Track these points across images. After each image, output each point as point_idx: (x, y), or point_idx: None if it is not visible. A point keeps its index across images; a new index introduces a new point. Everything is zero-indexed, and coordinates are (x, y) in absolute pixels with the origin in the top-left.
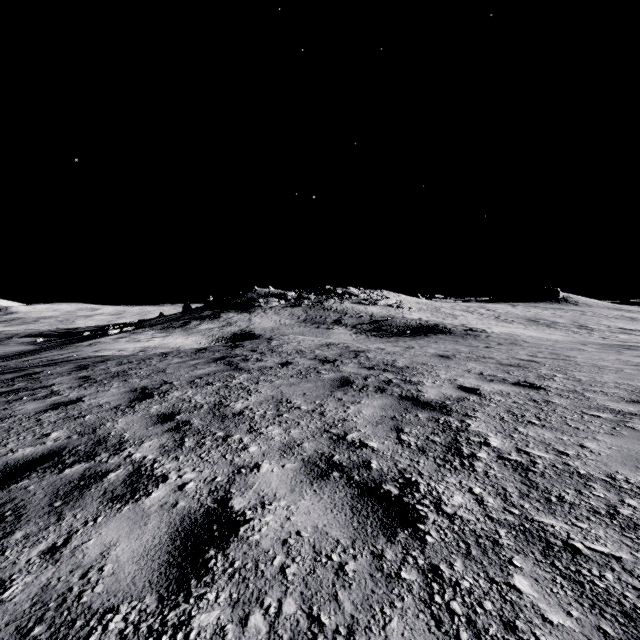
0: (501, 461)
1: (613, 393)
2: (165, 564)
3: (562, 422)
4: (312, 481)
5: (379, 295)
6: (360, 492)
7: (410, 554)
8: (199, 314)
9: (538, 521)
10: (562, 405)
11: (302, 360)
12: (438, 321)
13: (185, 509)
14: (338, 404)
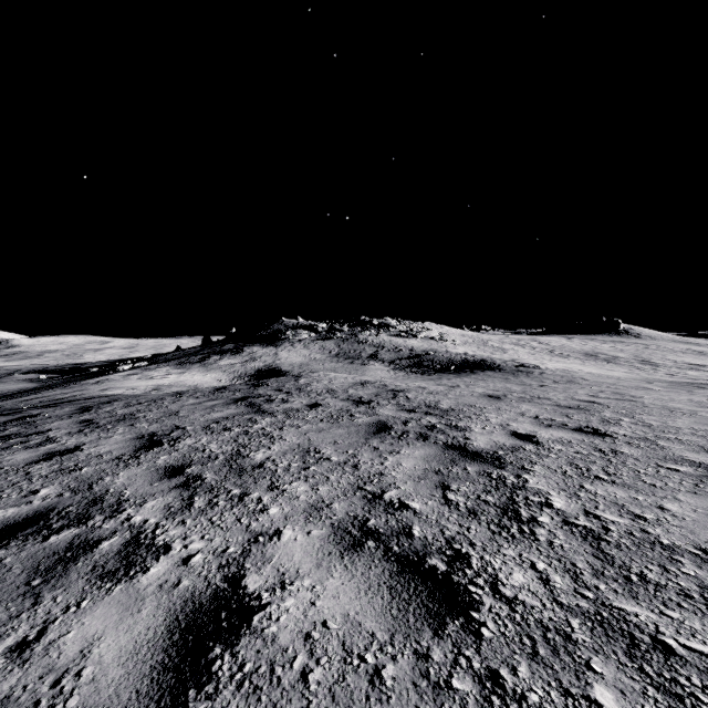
0: (567, 527)
1: (690, 441)
2: (158, 667)
3: (635, 477)
4: (343, 553)
5: (420, 327)
6: (400, 568)
7: (463, 654)
8: (220, 348)
9: (618, 608)
10: (633, 456)
11: (333, 401)
12: (486, 356)
13: (188, 590)
14: (374, 454)
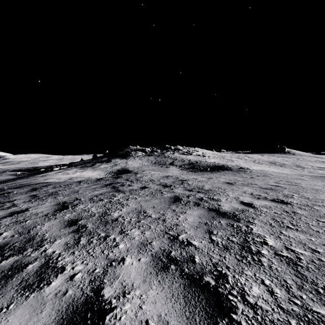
0: (278, 257)
1: None
2: None
3: (307, 227)
4: (157, 273)
5: (193, 150)
6: (189, 283)
7: None
8: (100, 159)
9: (316, 312)
10: (303, 215)
11: (153, 185)
12: (224, 163)
13: (71, 297)
14: (173, 214)
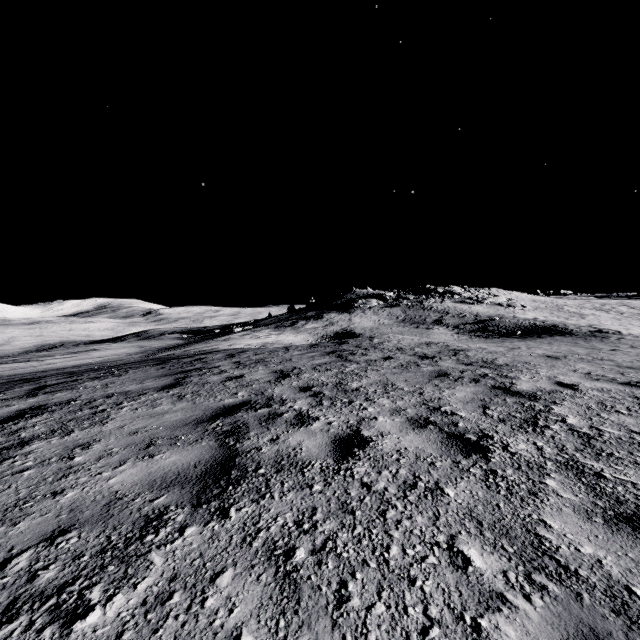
0: (570, 431)
1: None
2: (332, 451)
3: None
4: (414, 428)
5: (486, 293)
6: (448, 436)
7: (478, 464)
8: (304, 315)
9: (582, 462)
10: None
11: (402, 356)
12: (558, 321)
13: (335, 432)
14: (435, 388)
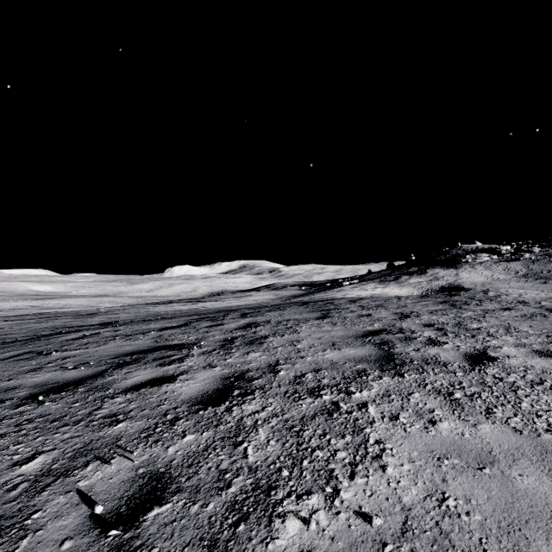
0: None
1: None
2: (465, 360)
3: None
4: (540, 356)
5: None
6: None
7: None
8: (406, 270)
9: None
10: None
11: (525, 308)
12: None
13: (464, 351)
14: None
